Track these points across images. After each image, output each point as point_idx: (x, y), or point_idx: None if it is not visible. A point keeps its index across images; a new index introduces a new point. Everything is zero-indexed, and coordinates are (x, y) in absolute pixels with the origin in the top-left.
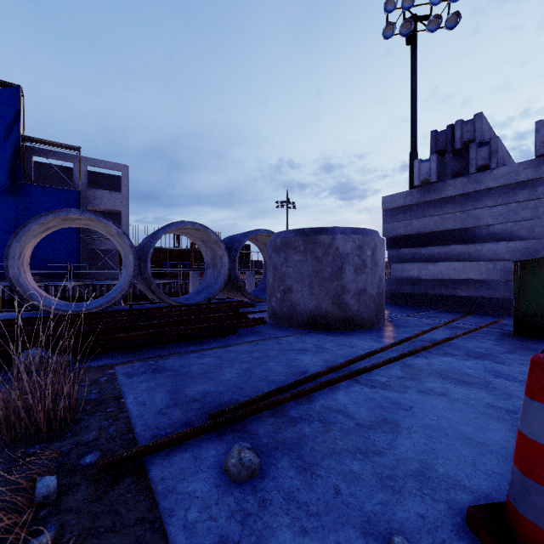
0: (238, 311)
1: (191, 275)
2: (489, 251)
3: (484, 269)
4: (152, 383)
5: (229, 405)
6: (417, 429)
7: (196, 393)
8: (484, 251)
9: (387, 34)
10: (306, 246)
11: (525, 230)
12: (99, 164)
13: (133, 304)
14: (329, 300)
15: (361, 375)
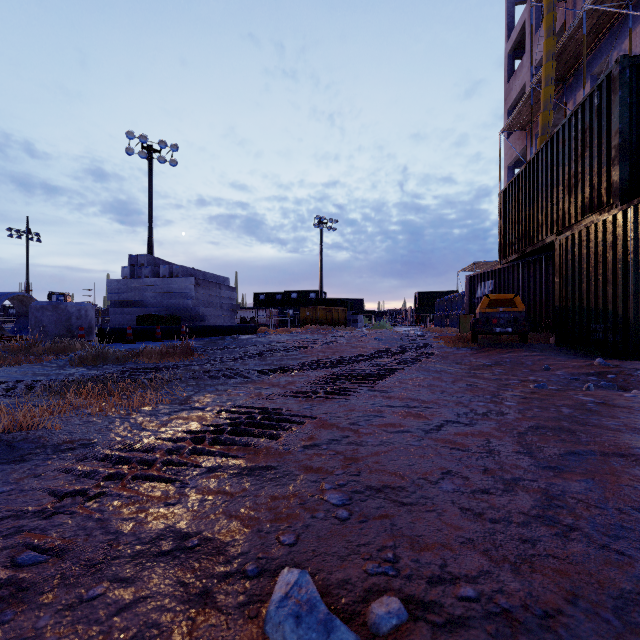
0: None
1: None
2: (149, 311)
3: None
4: None
5: None
6: None
7: None
8: (147, 311)
9: (129, 151)
10: (54, 309)
11: (159, 304)
12: None
13: None
14: (65, 330)
15: None
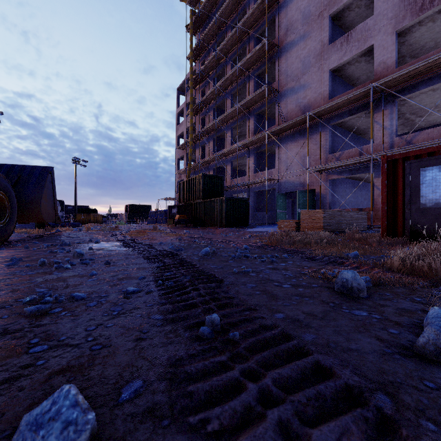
0: None
1: None
2: None
3: None
4: None
5: None
6: None
7: None
8: None
9: None
10: None
11: None
12: None
13: None
14: None
15: None
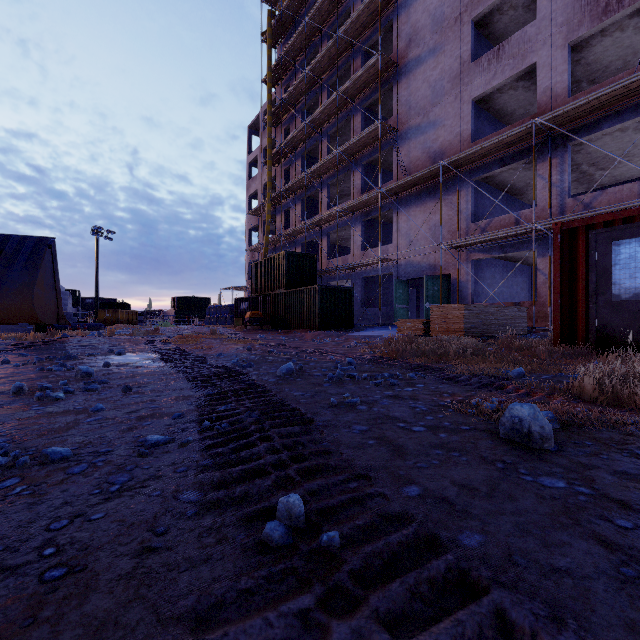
0: None
1: None
2: None
3: None
4: None
5: None
6: None
7: None
8: None
9: None
10: None
11: None
12: None
13: None
14: None
15: None
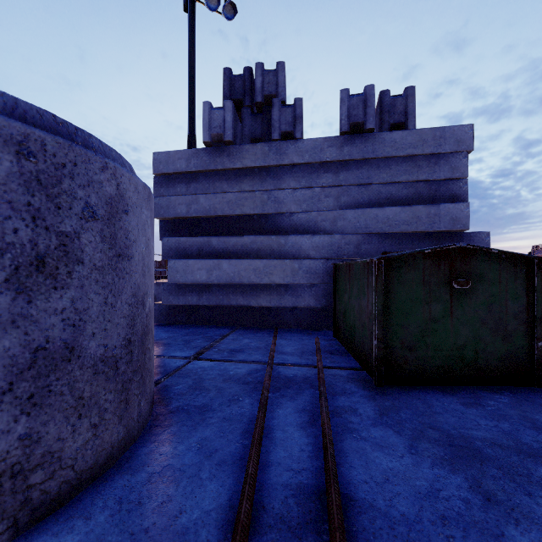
0: None
1: None
2: (294, 246)
3: (289, 269)
4: None
5: None
6: None
7: None
8: (288, 245)
9: None
10: None
11: (329, 223)
12: None
13: None
14: None
15: None
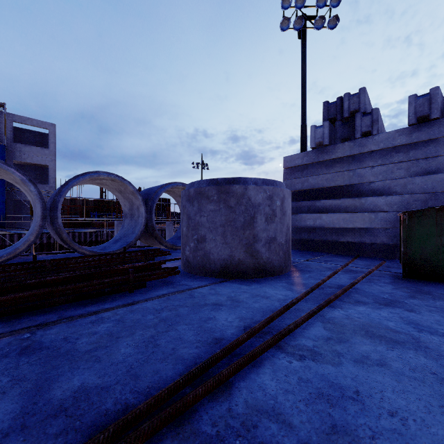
0: (153, 259)
1: (116, 225)
2: (371, 204)
3: (367, 219)
4: (6, 378)
5: (111, 417)
6: (384, 443)
7: (68, 393)
8: (367, 204)
9: (283, 27)
10: (219, 196)
11: (400, 187)
12: (25, 121)
13: (47, 254)
14: (242, 249)
15: (284, 338)
